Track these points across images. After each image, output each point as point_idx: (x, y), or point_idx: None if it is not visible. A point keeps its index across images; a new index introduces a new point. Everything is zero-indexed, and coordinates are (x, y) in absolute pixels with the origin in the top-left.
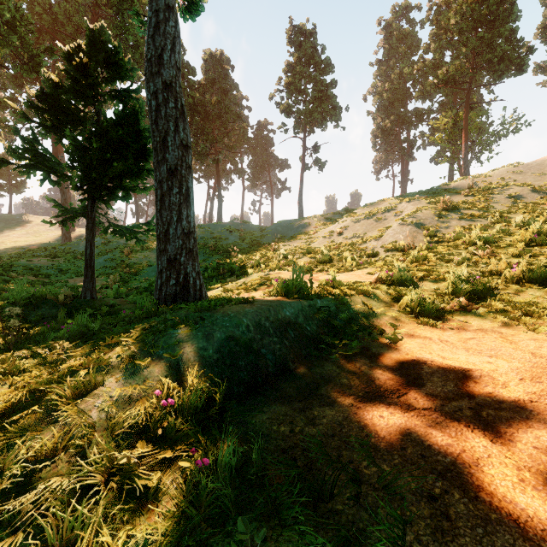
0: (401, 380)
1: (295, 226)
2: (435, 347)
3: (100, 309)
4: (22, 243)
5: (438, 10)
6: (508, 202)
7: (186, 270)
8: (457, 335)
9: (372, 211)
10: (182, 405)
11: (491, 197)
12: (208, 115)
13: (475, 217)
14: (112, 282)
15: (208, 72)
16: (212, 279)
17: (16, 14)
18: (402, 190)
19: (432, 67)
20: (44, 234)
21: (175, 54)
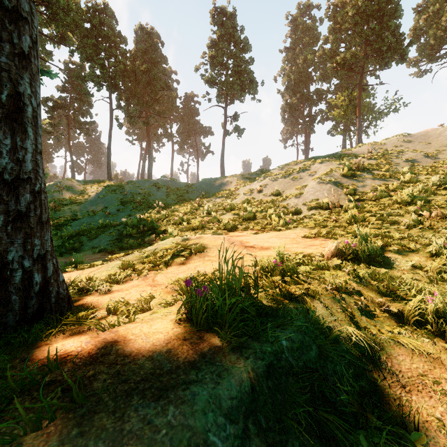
0: None
1: (218, 184)
2: None
3: None
4: None
5: (334, 9)
6: (407, 165)
7: (5, 256)
8: None
9: (288, 171)
10: None
11: (391, 161)
12: (138, 82)
13: (387, 177)
14: None
15: (139, 43)
16: (130, 236)
17: None
18: (306, 156)
19: (330, 55)
20: None
21: None
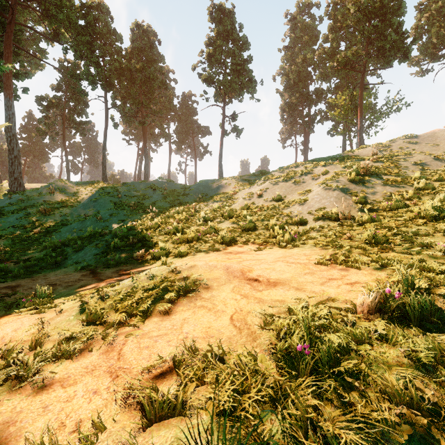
0: None
1: (215, 186)
2: None
3: None
4: None
5: (334, 7)
6: (416, 168)
7: None
8: None
9: (289, 174)
10: None
11: (399, 164)
12: (134, 80)
13: (399, 183)
14: None
15: (135, 41)
16: (118, 249)
17: None
18: (305, 156)
19: (330, 54)
20: None
21: None
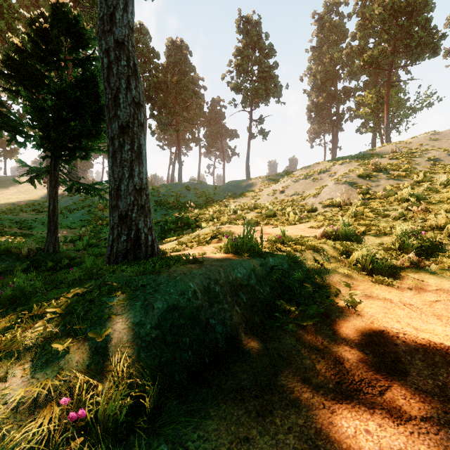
0: (376, 363)
1: (243, 186)
2: (400, 313)
3: (60, 262)
4: (14, 199)
5: (363, 4)
6: (428, 164)
7: (138, 226)
8: (419, 297)
9: (309, 172)
10: (98, 418)
11: (412, 160)
12: (169, 92)
13: (402, 177)
14: (84, 234)
15: (170, 56)
16: (171, 231)
17: (4, 3)
18: (333, 155)
19: (358, 52)
20: (32, 192)
21: (128, 14)
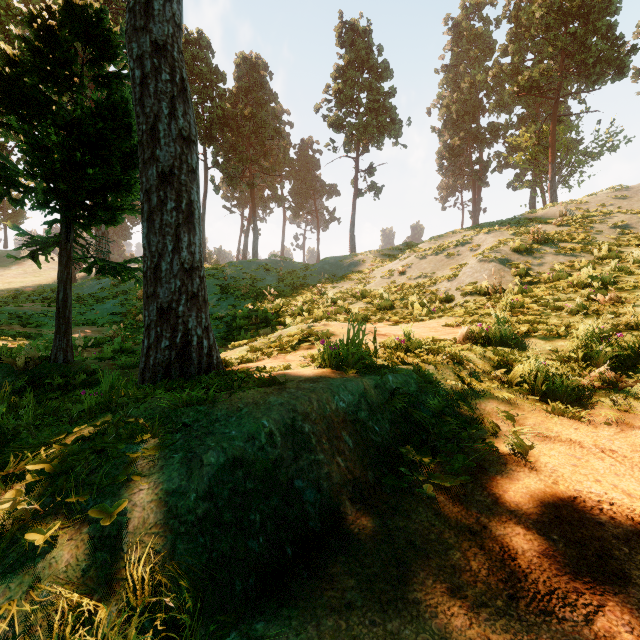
0: (572, 560)
1: (346, 264)
2: (599, 465)
3: (73, 378)
4: (18, 284)
5: (517, 5)
6: (614, 233)
7: (187, 325)
8: (623, 437)
9: (441, 245)
10: None
11: (591, 227)
12: (240, 131)
13: (576, 251)
14: (115, 334)
15: (241, 79)
16: (241, 330)
17: (1, 0)
18: (474, 221)
19: (510, 74)
20: (44, 274)
21: (172, 3)
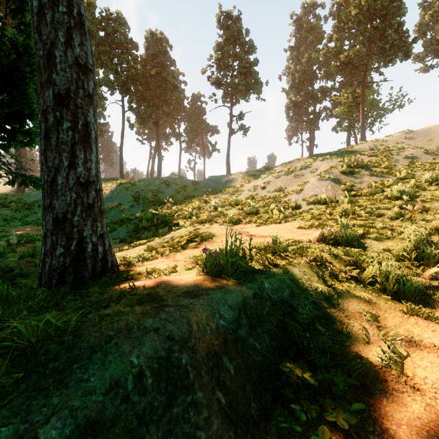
0: None
1: (223, 181)
2: None
3: None
4: None
5: (338, 7)
6: (407, 161)
7: (82, 233)
8: None
9: (290, 168)
10: None
11: (391, 158)
12: (149, 85)
13: (384, 174)
14: None
15: (149, 48)
16: (146, 229)
17: None
18: (310, 153)
19: (334, 54)
20: (1, 186)
21: None
